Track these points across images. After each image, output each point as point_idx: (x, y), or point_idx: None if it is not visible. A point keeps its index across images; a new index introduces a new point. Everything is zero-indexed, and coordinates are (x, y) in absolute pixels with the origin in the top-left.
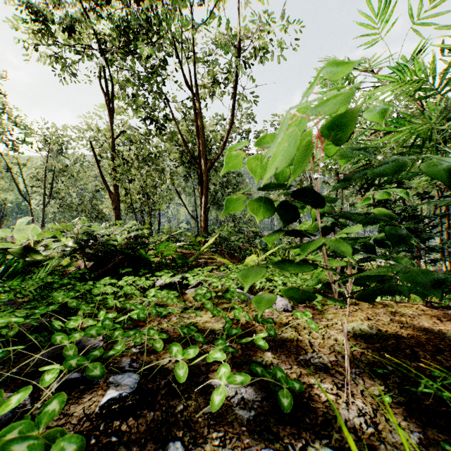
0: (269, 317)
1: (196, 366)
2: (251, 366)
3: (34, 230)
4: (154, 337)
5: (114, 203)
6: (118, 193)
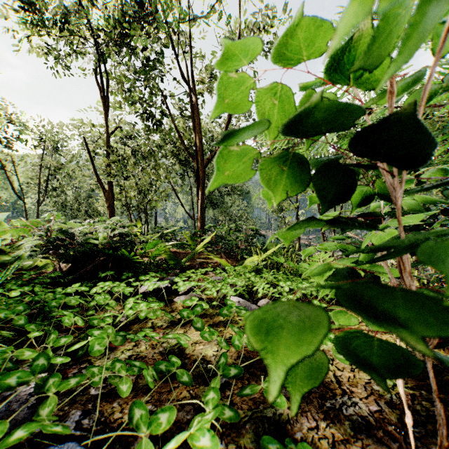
0: None
1: (177, 422)
2: (260, 442)
3: (1, 227)
4: (120, 375)
5: (108, 201)
6: (112, 190)
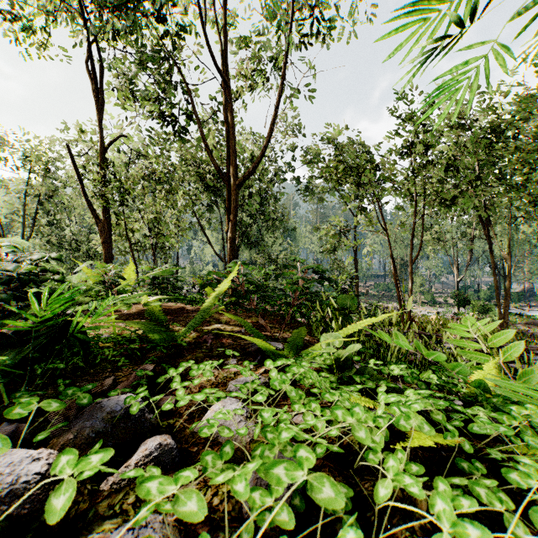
0: None
1: None
2: None
3: None
4: None
5: (102, 234)
6: (109, 220)
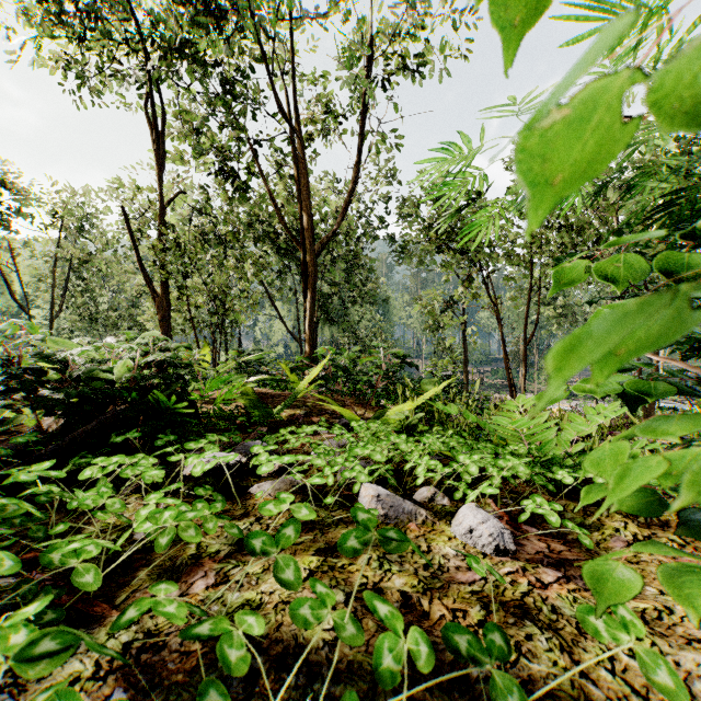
0: (489, 622)
1: None
2: None
3: None
4: None
5: (159, 311)
6: (167, 294)
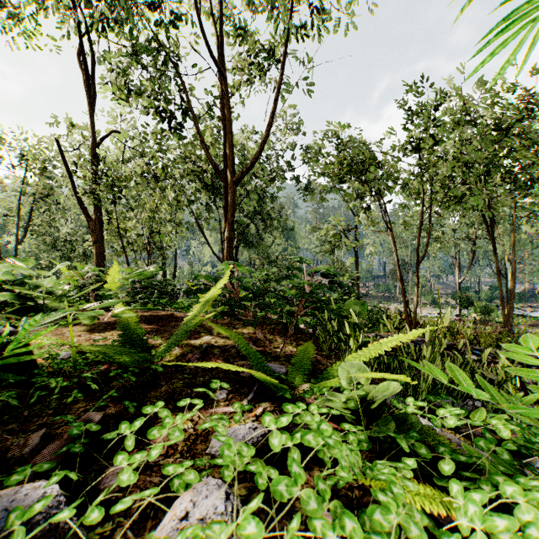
0: None
1: None
2: None
3: None
4: None
5: (94, 233)
6: (101, 219)
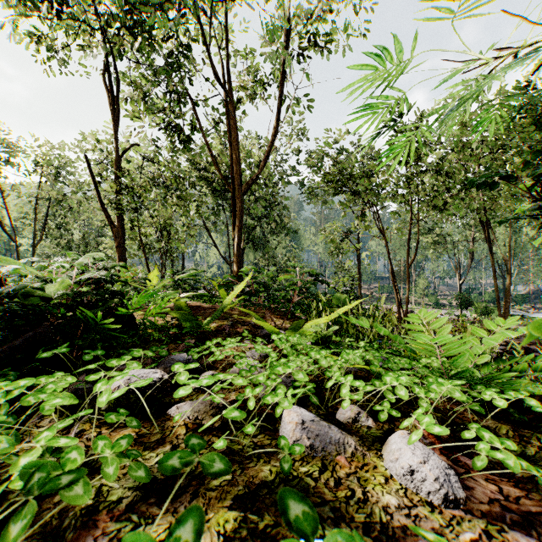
0: None
1: None
2: None
3: None
4: None
5: (116, 239)
6: (122, 226)
